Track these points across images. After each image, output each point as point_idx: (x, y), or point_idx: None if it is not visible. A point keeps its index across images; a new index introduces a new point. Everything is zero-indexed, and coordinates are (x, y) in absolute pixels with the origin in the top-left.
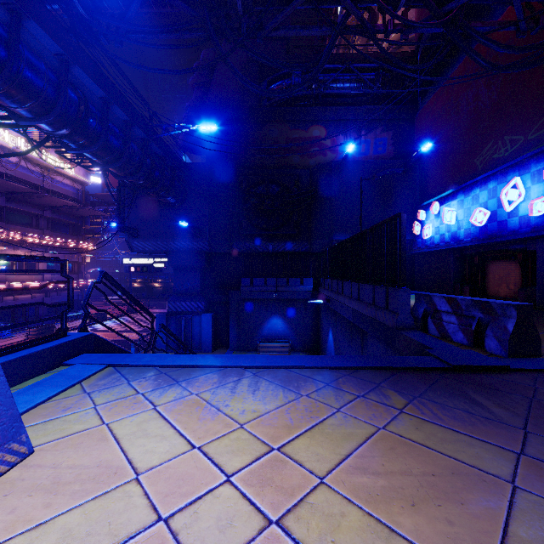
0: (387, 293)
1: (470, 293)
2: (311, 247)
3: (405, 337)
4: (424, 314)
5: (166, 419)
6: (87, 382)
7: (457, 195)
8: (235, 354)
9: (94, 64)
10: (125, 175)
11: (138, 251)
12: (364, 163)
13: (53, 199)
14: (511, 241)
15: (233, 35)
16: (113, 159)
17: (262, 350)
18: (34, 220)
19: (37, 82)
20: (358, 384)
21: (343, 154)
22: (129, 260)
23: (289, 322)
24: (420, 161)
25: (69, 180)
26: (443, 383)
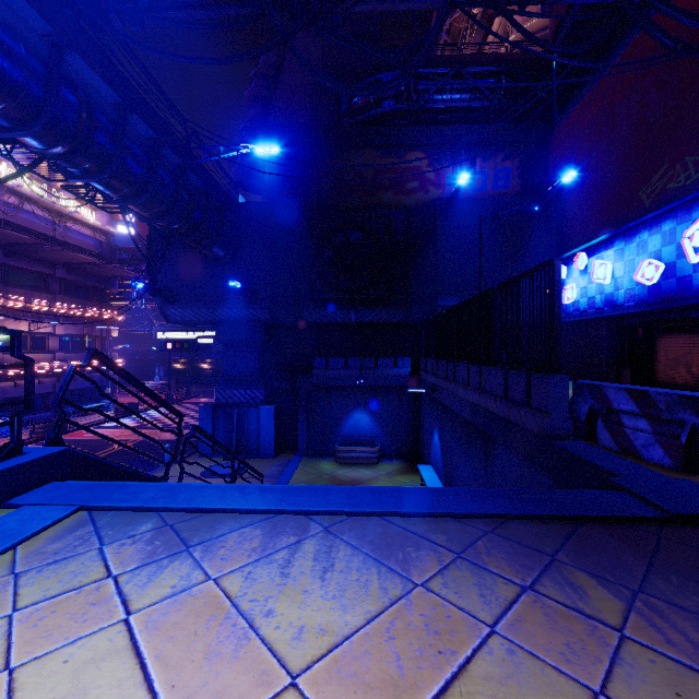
0: (528, 382)
1: (631, 379)
2: (408, 316)
3: (565, 452)
4: (589, 415)
5: (138, 655)
6: (29, 545)
7: (614, 243)
8: (306, 460)
9: (102, 53)
10: (152, 216)
11: (176, 321)
12: (480, 201)
13: (67, 253)
14: (696, 306)
15: (299, 7)
16: (134, 192)
17: (341, 456)
18: (42, 281)
19: (13, 72)
20: (515, 556)
21: (452, 190)
22: (165, 334)
23: (378, 418)
24: (558, 197)
25: (88, 229)
26: (671, 555)
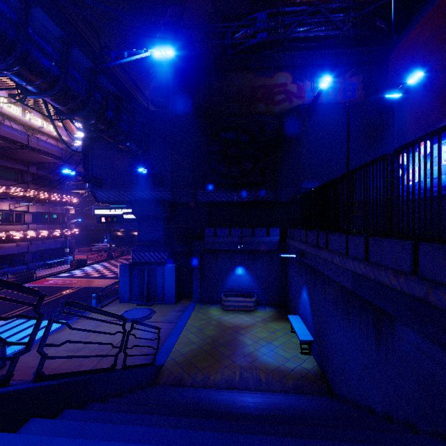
0: None
1: None
2: (277, 197)
3: None
4: None
5: None
6: None
7: None
8: (199, 307)
9: None
10: (70, 111)
11: (103, 201)
12: (335, 105)
13: (34, 155)
14: None
15: None
16: (46, 85)
17: (226, 304)
18: (20, 175)
19: None
20: None
21: (310, 100)
22: (100, 211)
23: (254, 274)
24: (398, 100)
25: (53, 140)
26: None
